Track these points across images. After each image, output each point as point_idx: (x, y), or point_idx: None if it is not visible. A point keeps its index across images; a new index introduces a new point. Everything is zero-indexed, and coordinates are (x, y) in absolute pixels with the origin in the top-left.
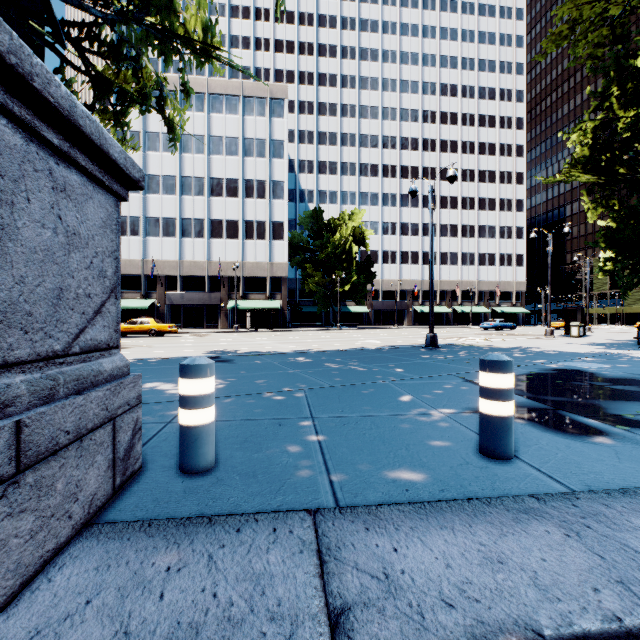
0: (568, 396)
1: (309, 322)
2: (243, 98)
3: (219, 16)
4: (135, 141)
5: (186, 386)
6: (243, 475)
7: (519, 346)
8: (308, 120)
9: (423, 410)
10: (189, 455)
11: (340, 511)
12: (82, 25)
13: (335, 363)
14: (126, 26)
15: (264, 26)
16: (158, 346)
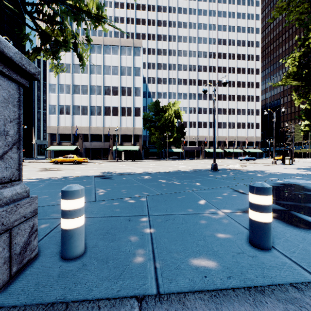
0: (294, 201)
1: (153, 156)
2: (120, 47)
3: (109, 7)
4: (68, 68)
5: (64, 204)
6: (100, 261)
7: (259, 170)
8: (152, 57)
9: (212, 210)
10: (66, 248)
11: (159, 299)
12: (32, 4)
13: (164, 179)
14: (56, 5)
15: (131, 12)
16: (76, 169)
